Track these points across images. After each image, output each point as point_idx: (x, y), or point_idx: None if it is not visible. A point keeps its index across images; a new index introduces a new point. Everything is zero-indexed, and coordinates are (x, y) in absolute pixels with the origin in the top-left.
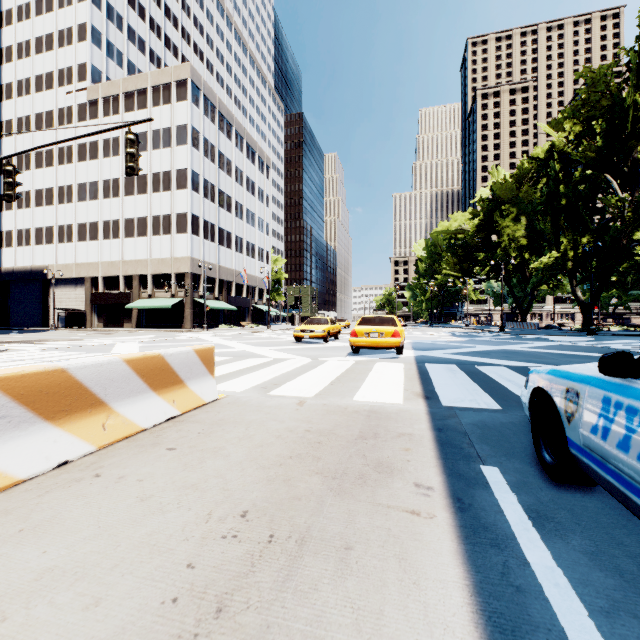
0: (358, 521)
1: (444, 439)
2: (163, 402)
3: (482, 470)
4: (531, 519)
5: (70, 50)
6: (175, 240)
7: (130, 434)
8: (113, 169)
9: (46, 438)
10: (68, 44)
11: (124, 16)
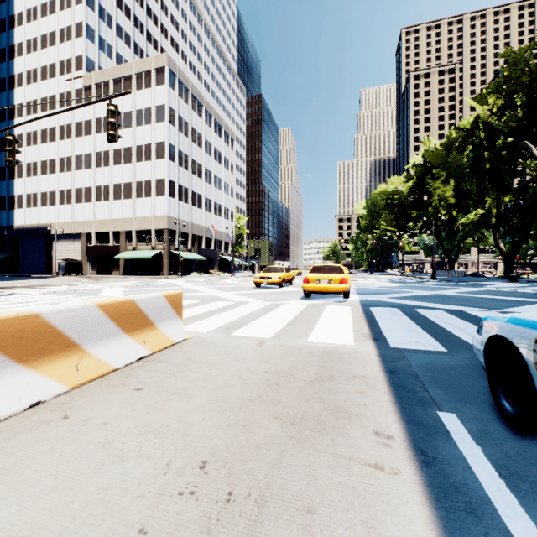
0: (320, 476)
1: (397, 382)
2: (134, 343)
3: (440, 417)
4: (503, 478)
5: (69, 45)
6: (155, 201)
7: (102, 374)
8: (104, 143)
9: (19, 380)
10: (67, 40)
11: (113, 16)
